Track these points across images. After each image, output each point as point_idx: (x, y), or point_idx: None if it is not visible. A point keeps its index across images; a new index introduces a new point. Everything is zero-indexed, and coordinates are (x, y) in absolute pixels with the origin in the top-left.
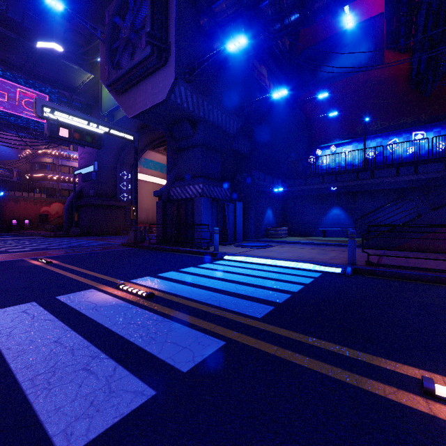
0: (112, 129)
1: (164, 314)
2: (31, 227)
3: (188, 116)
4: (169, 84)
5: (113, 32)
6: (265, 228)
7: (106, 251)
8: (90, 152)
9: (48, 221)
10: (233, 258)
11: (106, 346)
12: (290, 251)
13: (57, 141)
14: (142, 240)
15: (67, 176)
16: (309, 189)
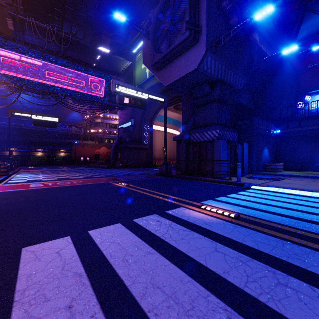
0: (152, 95)
1: (276, 236)
2: (90, 162)
3: (209, 79)
4: (200, 56)
5: (155, 28)
6: (262, 163)
7: (151, 178)
8: (126, 113)
9: (99, 158)
10: (261, 188)
11: (268, 262)
12: (309, 184)
13: (108, 107)
14: (170, 171)
15: (109, 130)
16: (303, 130)
